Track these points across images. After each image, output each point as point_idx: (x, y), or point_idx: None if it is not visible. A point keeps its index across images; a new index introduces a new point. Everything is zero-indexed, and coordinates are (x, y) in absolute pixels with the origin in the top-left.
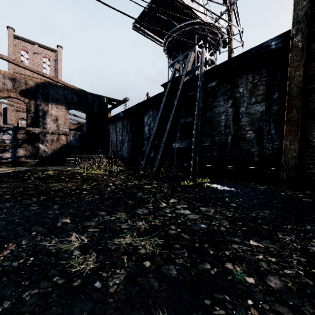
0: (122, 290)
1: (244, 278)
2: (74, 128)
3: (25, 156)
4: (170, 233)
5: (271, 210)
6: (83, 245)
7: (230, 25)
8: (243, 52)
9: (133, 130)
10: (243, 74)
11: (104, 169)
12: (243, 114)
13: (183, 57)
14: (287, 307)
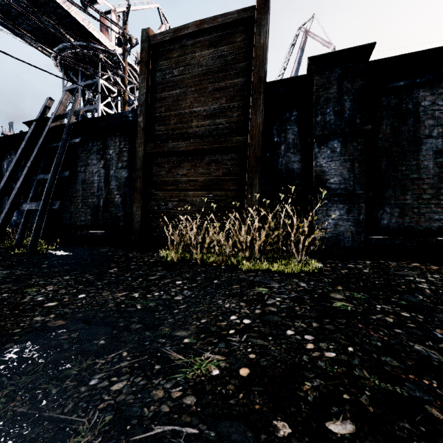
0: None
1: None
2: None
3: None
4: None
5: (73, 266)
6: None
7: (124, 73)
8: (109, 115)
9: None
10: (112, 136)
11: None
12: (112, 177)
13: (85, 86)
14: None
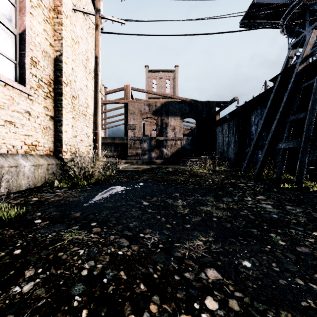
0: (197, 222)
1: (277, 241)
2: (187, 133)
3: (155, 157)
4: (240, 213)
5: None
6: (183, 205)
7: None
8: None
9: (239, 131)
10: None
11: (208, 168)
12: None
13: (312, 29)
14: (296, 256)
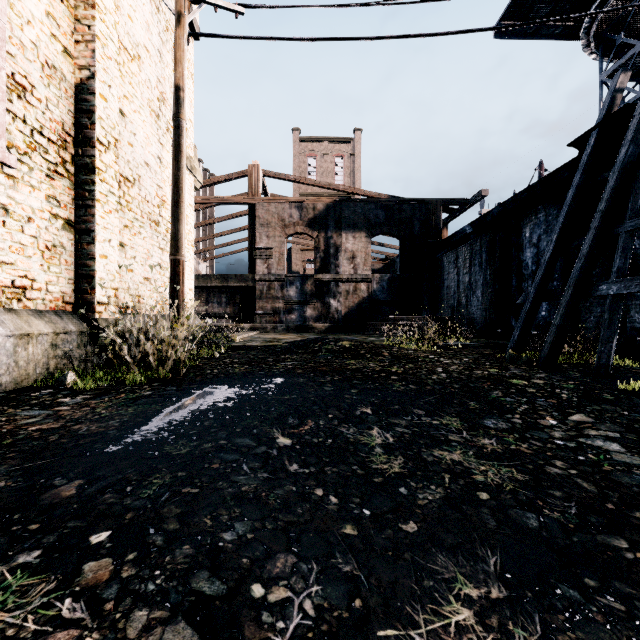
0: (436, 508)
1: None
2: (379, 267)
3: (313, 318)
4: (548, 471)
5: None
6: (387, 444)
7: None
8: None
9: (494, 261)
10: None
11: (430, 341)
12: None
13: None
14: None
